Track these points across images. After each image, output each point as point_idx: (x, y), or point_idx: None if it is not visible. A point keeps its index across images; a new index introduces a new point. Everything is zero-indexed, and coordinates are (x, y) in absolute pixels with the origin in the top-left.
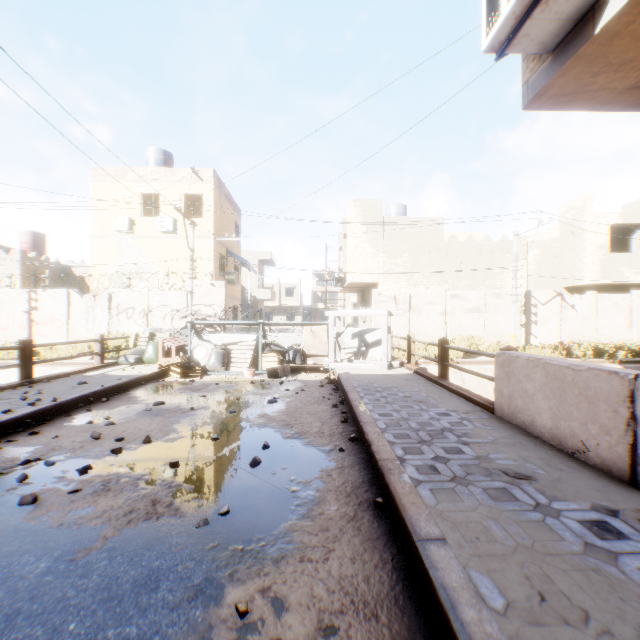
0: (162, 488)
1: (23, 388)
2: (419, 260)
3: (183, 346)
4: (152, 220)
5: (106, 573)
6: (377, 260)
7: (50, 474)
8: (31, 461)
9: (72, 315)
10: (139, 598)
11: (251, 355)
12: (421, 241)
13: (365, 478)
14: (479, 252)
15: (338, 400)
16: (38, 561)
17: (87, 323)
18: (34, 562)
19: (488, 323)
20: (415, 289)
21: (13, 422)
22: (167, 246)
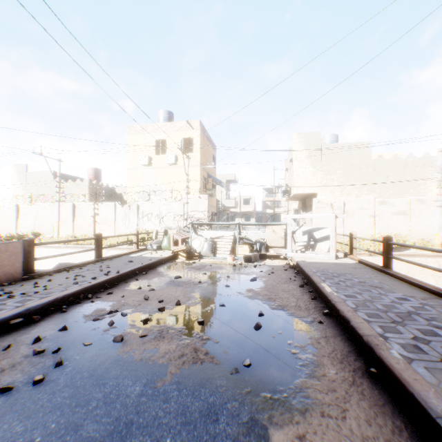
0: (197, 340)
1: (98, 263)
2: (350, 175)
3: (185, 239)
4: (162, 157)
5: (179, 401)
6: (316, 177)
7: (125, 322)
8: (112, 312)
9: (116, 218)
10: (207, 426)
11: (230, 246)
12: (352, 161)
13: (349, 348)
14: (403, 167)
15: (302, 281)
16: (133, 385)
17: (125, 223)
18: (131, 385)
19: (412, 224)
20: (347, 198)
21: (97, 285)
22: (171, 173)
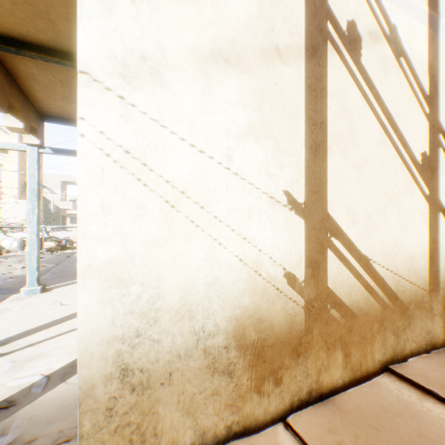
0: None
1: None
2: None
3: None
4: None
5: None
6: None
7: None
8: None
9: None
10: None
11: None
12: None
13: None
14: None
15: None
16: None
17: None
18: None
19: None
20: None
21: None
22: None
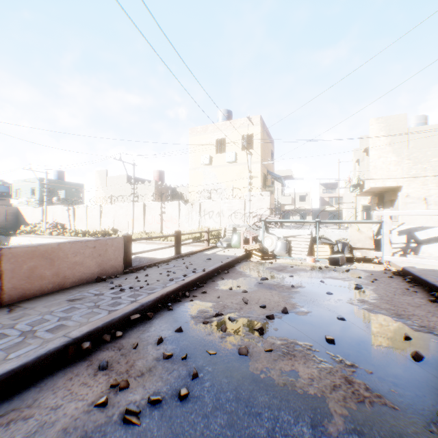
0: (340, 365)
1: (179, 260)
2: None
3: (255, 237)
4: (222, 155)
5: None
6: (400, 167)
7: (237, 329)
8: (217, 315)
9: (180, 216)
10: None
11: (308, 246)
12: None
13: None
14: None
15: (426, 294)
16: (297, 423)
17: (188, 221)
18: (294, 423)
19: None
20: None
21: (190, 283)
22: (230, 171)
